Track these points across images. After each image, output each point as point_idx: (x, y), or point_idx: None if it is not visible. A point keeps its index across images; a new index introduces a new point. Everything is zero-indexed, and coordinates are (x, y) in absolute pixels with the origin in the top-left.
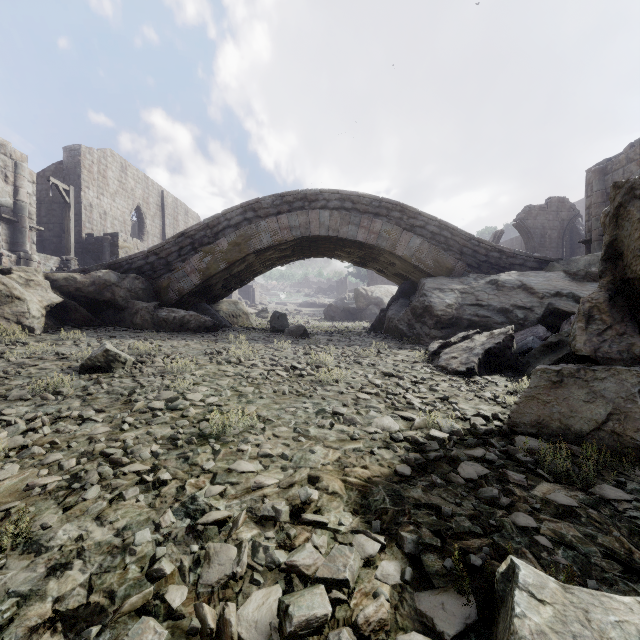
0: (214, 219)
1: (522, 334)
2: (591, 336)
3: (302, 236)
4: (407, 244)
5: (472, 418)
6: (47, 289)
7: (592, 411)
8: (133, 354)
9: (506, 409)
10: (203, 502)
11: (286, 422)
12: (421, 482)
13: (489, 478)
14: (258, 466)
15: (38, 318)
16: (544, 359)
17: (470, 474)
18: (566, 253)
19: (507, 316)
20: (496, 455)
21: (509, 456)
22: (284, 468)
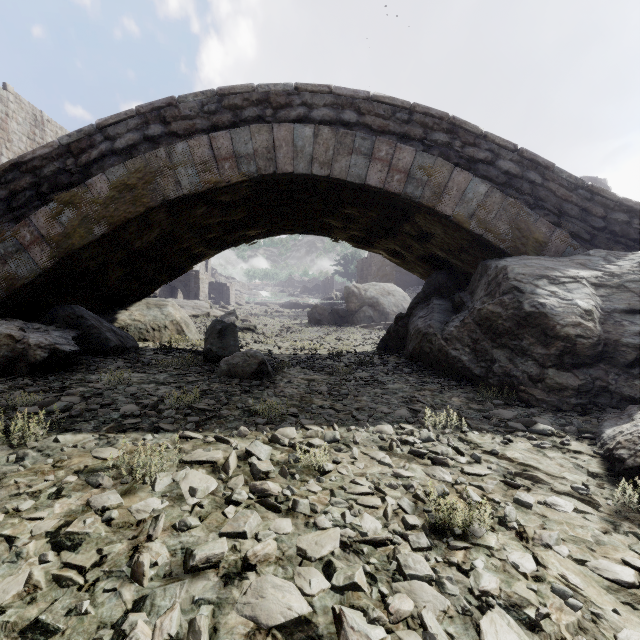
0: (81, 136)
1: None
2: None
3: (260, 174)
4: (462, 194)
5: None
6: None
7: None
8: None
9: None
10: None
11: None
12: None
13: None
14: None
15: None
16: None
17: None
18: None
19: None
20: None
21: None
22: None
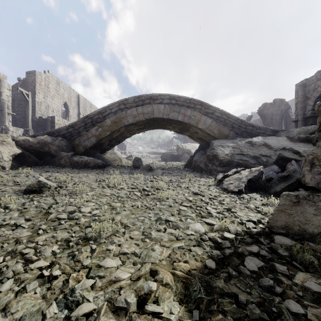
0: (103, 109)
1: (265, 170)
2: (314, 175)
3: (149, 118)
4: (204, 122)
5: (246, 223)
6: (13, 146)
7: (319, 221)
8: (57, 182)
9: (264, 215)
10: (79, 293)
11: (138, 227)
12: (222, 273)
13: (264, 269)
14: (118, 262)
15: (7, 161)
16: (280, 185)
17: (253, 267)
18: (283, 127)
19: (257, 160)
20: (265, 250)
21: (273, 250)
22: (135, 263)
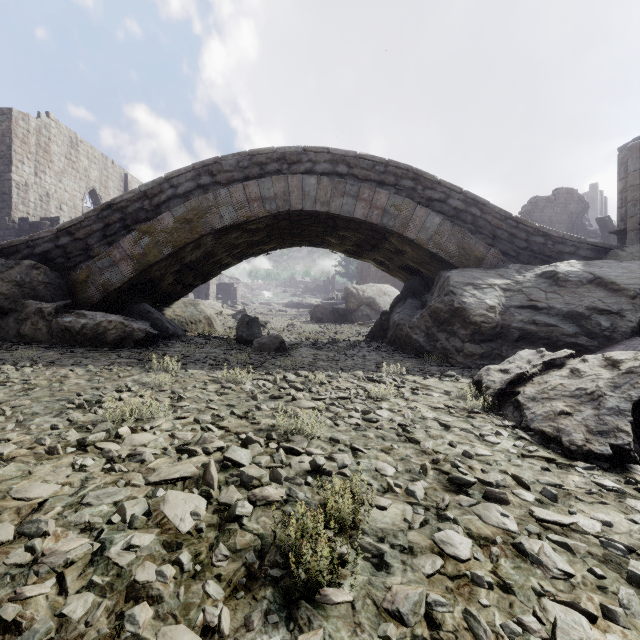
0: (154, 185)
1: None
2: None
3: (279, 211)
4: (422, 224)
5: None
6: None
7: None
8: None
9: None
10: None
11: None
12: None
13: None
14: None
15: None
16: None
17: None
18: None
19: (581, 324)
20: None
21: None
22: None
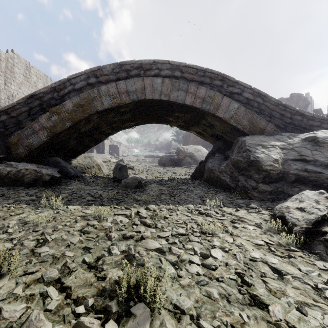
0: (60, 83)
1: None
2: None
3: (138, 99)
4: (227, 108)
5: None
6: None
7: None
8: None
9: None
10: None
11: None
12: None
13: None
14: None
15: None
16: None
17: None
18: None
19: None
20: None
21: None
22: None
